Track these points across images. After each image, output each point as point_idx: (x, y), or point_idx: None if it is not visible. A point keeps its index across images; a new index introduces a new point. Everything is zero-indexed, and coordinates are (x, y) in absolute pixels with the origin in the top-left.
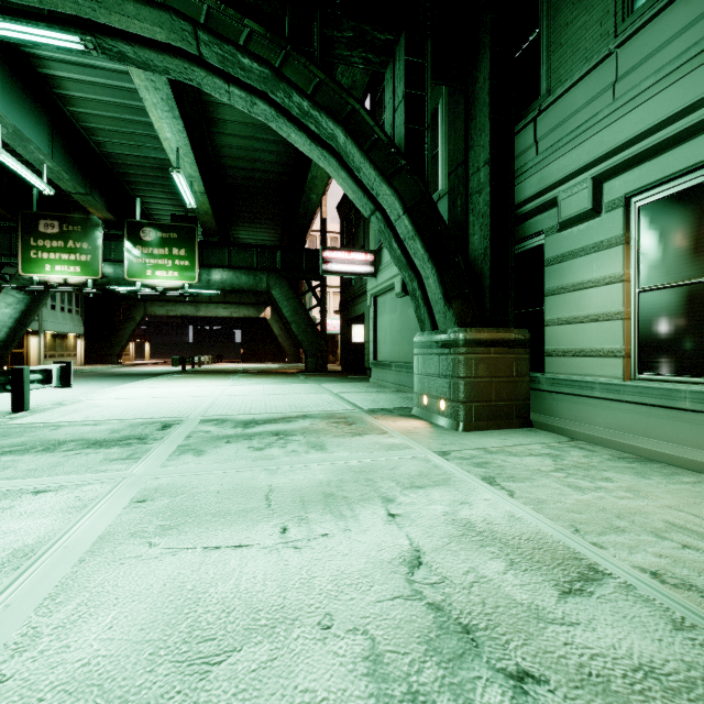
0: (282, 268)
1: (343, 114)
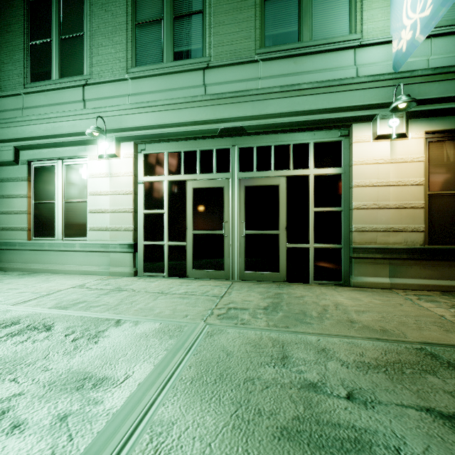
0: None
1: None
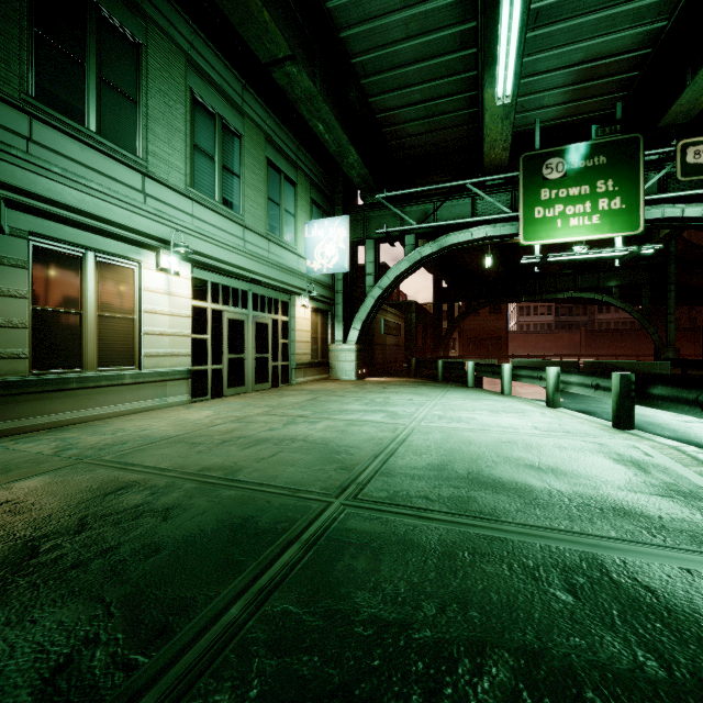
0: None
1: None
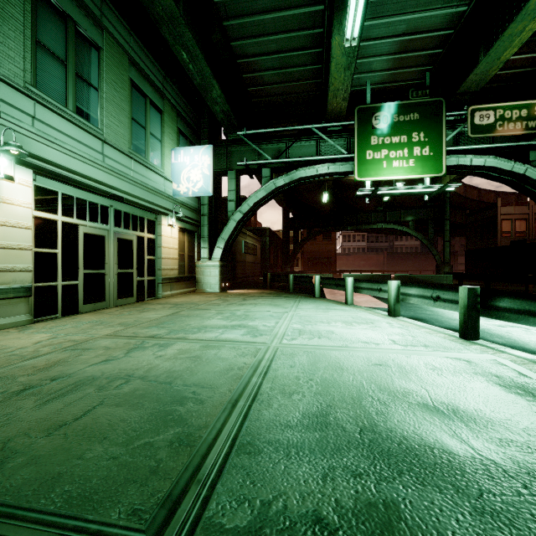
0: None
1: None
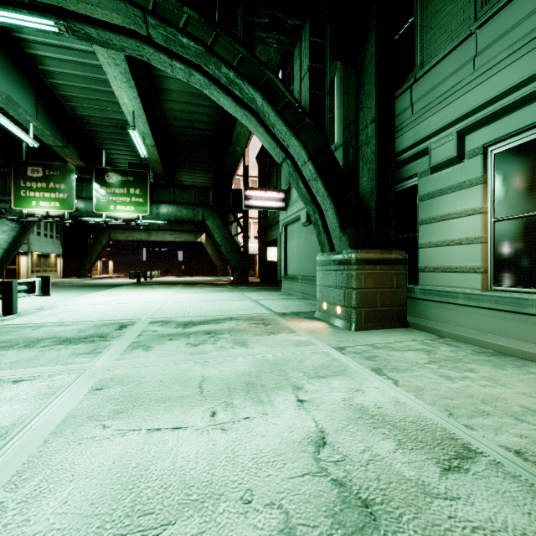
0: (214, 204)
1: (261, 82)
